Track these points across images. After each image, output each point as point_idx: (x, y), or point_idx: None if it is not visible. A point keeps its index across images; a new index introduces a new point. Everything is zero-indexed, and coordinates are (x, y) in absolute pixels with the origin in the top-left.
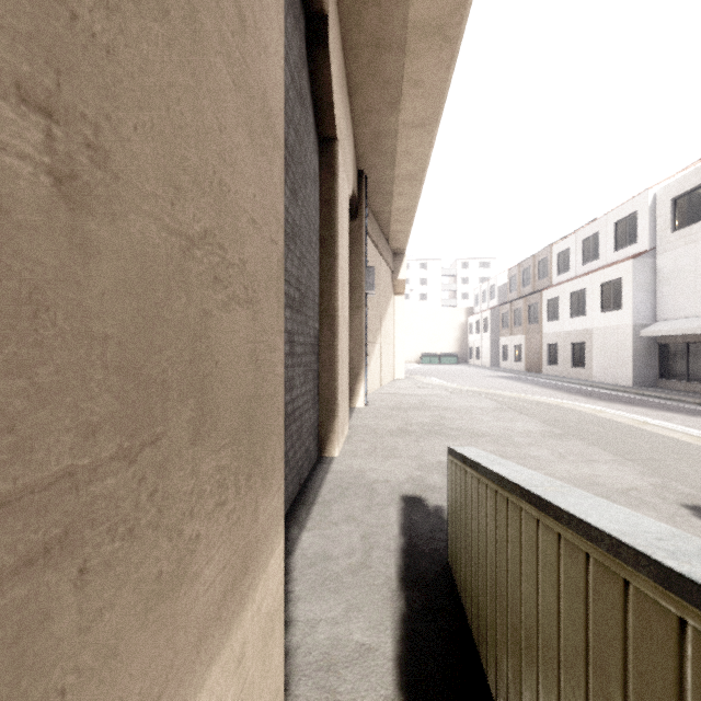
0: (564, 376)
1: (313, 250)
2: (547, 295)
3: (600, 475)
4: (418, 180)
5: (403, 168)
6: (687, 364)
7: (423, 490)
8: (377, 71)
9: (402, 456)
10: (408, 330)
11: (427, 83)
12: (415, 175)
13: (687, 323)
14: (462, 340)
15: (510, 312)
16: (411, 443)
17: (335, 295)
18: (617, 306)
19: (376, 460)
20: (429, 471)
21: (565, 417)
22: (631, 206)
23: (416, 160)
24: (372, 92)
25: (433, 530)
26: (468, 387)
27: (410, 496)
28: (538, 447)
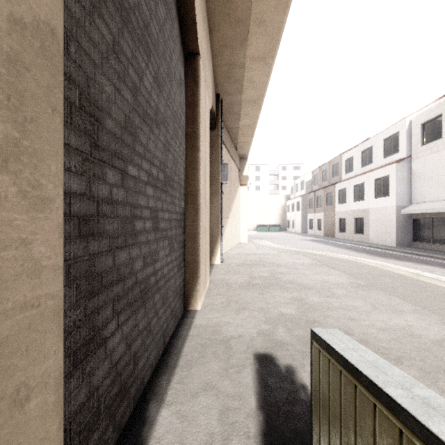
0: (350, 239)
1: (179, 141)
2: (338, 187)
3: (411, 326)
4: (259, 103)
5: (248, 93)
6: (432, 232)
7: (272, 346)
8: (230, 10)
9: (251, 308)
10: (248, 209)
11: (268, 23)
12: (256, 100)
13: (433, 205)
14: (283, 216)
15: (314, 198)
16: (257, 295)
17: (198, 179)
18: (385, 194)
19: (230, 313)
20: (275, 324)
21: (363, 271)
22: (394, 128)
23: (258, 87)
24: (227, 29)
25: (289, 401)
26: (290, 247)
27: (262, 354)
28: (353, 297)
